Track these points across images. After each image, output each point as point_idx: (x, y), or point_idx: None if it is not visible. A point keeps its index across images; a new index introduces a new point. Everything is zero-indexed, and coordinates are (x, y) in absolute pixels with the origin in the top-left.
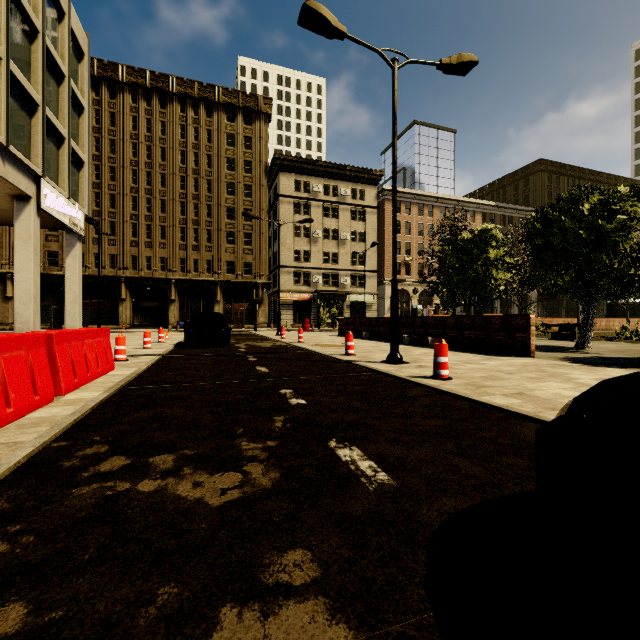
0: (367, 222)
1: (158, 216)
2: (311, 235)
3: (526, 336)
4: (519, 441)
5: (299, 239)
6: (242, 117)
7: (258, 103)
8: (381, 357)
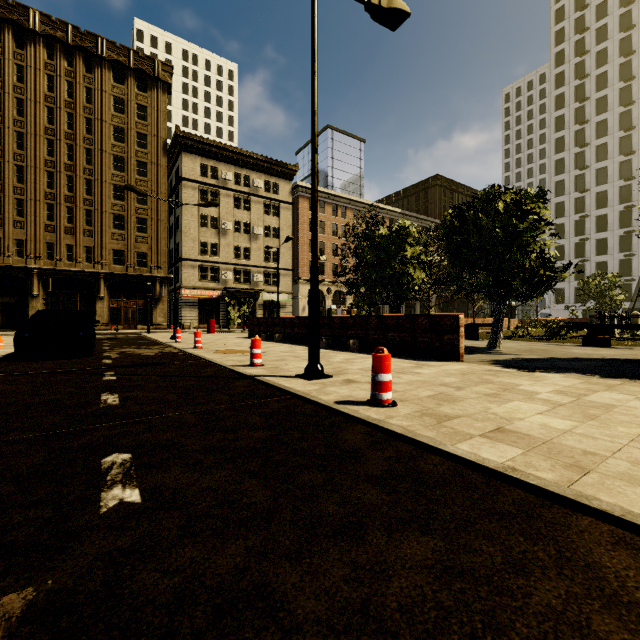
0: (281, 218)
1: (12, 186)
2: (220, 226)
3: (455, 338)
4: (636, 619)
5: (206, 230)
6: (134, 81)
7: (155, 68)
8: (297, 368)
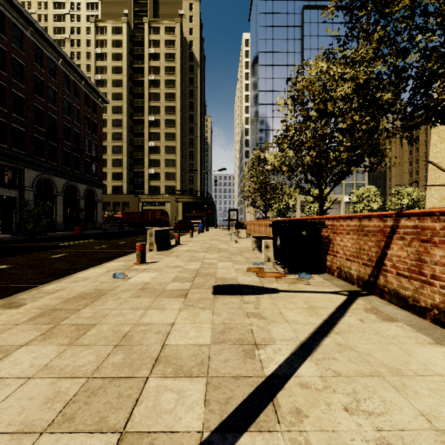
0: None
1: None
2: None
3: None
4: None
5: None
6: None
7: None
8: None
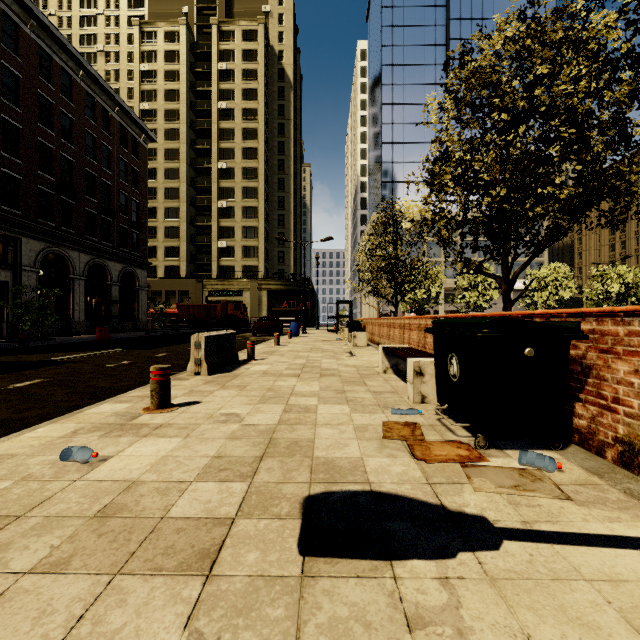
0: None
1: None
2: None
3: None
4: None
5: None
6: None
7: None
8: None
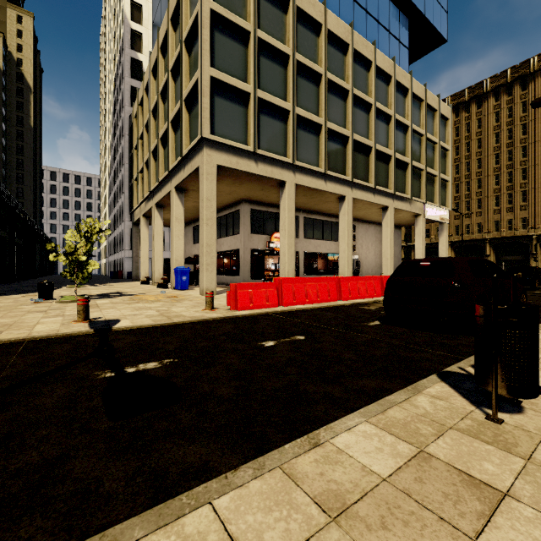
0: None
1: (518, 184)
2: None
3: None
4: None
5: None
6: None
7: None
8: None
